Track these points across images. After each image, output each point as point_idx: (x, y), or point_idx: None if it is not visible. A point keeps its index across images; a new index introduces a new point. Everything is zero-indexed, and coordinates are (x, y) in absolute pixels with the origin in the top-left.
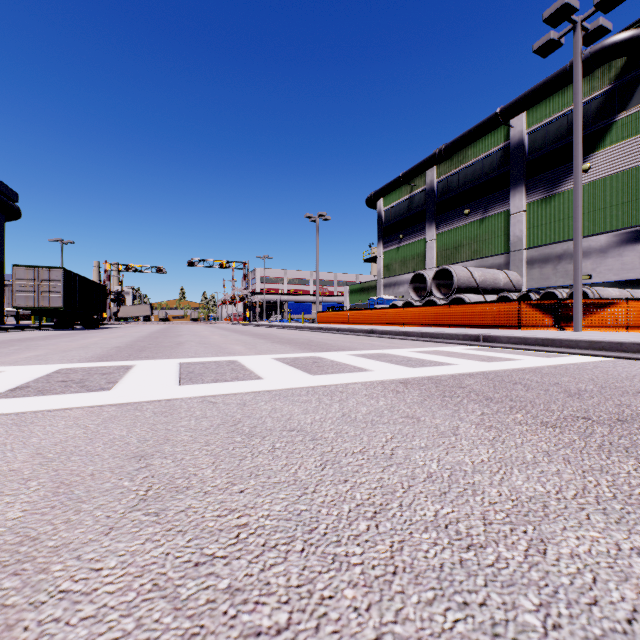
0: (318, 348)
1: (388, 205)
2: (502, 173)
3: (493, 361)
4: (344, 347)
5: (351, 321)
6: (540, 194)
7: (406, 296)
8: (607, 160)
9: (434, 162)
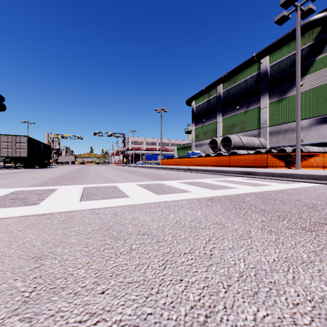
0: (161, 178)
1: (197, 104)
2: (256, 87)
3: (257, 186)
4: (175, 178)
5: (178, 164)
6: (276, 98)
7: (206, 151)
8: (311, 80)
9: (221, 82)
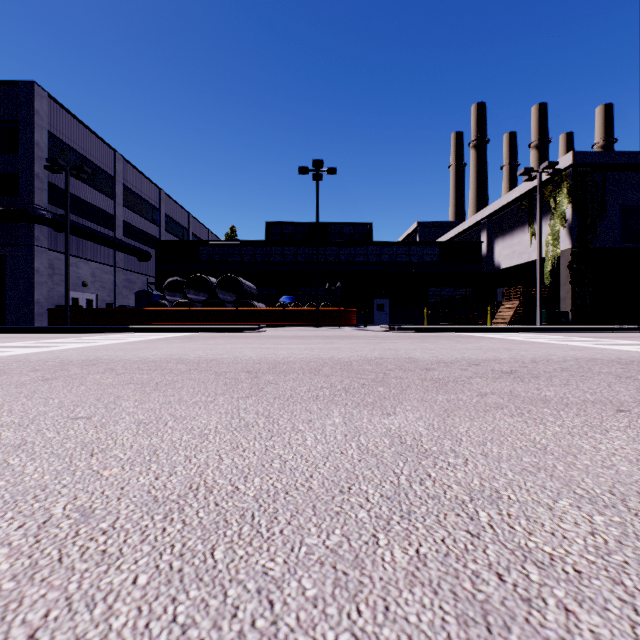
0: None
1: None
2: None
3: None
4: None
5: None
6: None
7: None
8: None
9: None
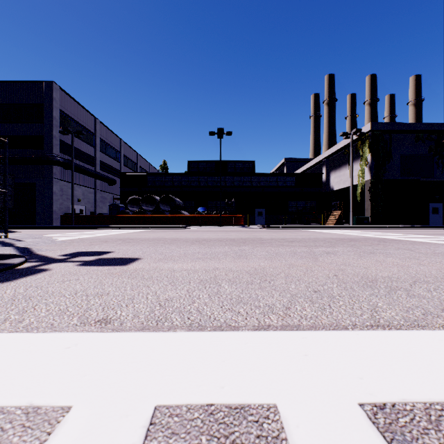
0: None
1: None
2: None
3: None
4: None
5: None
6: None
7: None
8: None
9: None
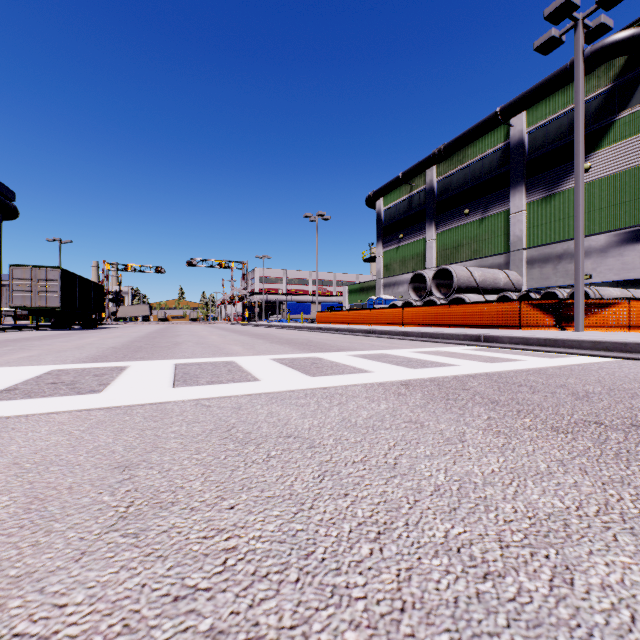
0: (317, 348)
1: (387, 205)
2: (502, 172)
3: (496, 362)
4: (343, 347)
5: (350, 321)
6: (540, 193)
7: (406, 296)
8: (607, 159)
9: (434, 161)
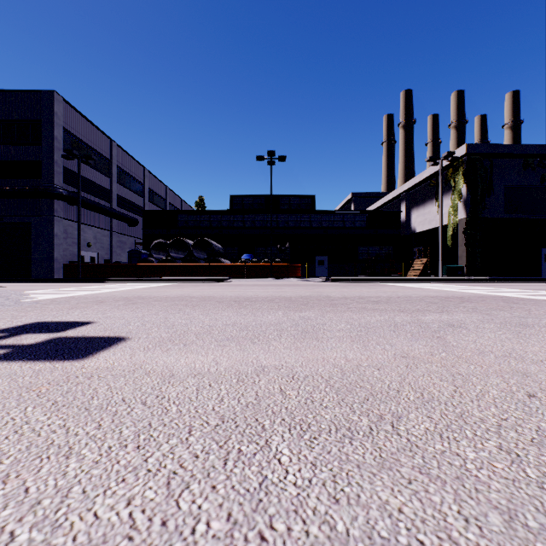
0: None
1: None
2: None
3: None
4: None
5: None
6: None
7: None
8: None
9: None
